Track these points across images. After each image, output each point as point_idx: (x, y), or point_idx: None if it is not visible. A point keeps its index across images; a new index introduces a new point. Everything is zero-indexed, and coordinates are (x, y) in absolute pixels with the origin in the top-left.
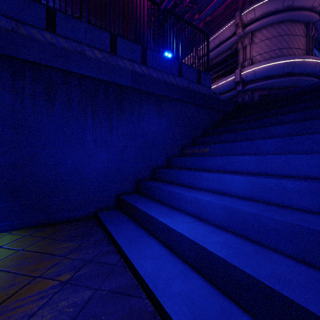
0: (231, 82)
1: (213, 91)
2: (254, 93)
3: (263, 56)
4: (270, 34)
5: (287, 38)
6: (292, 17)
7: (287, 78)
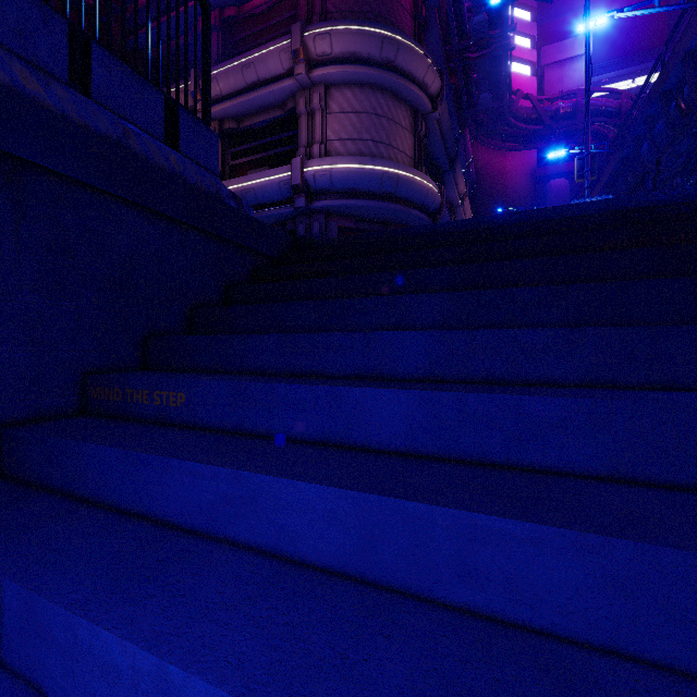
0: (283, 184)
1: (242, 195)
2: (331, 222)
3: (347, 145)
4: (360, 104)
5: (386, 125)
6: (395, 87)
7: (388, 204)
